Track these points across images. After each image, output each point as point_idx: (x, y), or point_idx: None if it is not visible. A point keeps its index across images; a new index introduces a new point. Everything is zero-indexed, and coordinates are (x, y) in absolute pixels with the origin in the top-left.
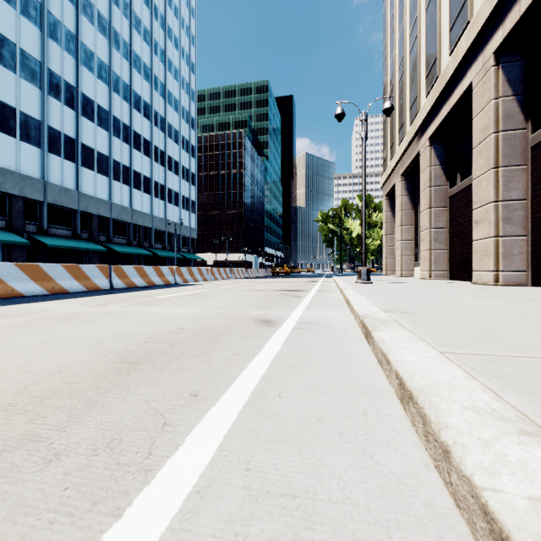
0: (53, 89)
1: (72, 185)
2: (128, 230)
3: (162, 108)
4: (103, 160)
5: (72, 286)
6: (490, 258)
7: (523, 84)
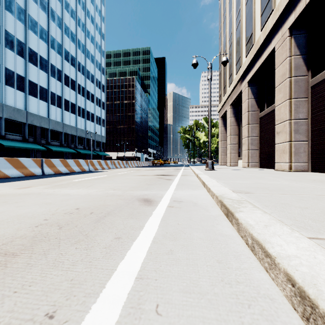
0: (9, 43)
1: (22, 107)
2: (60, 136)
3: (83, 60)
4: (44, 91)
5: (12, 173)
6: (286, 154)
7: (306, 48)
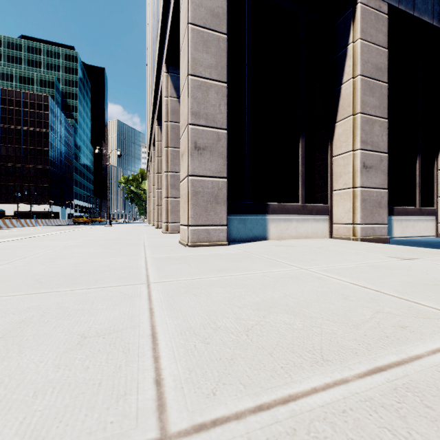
0: None
1: None
2: None
3: None
4: None
5: None
6: (152, 217)
7: None
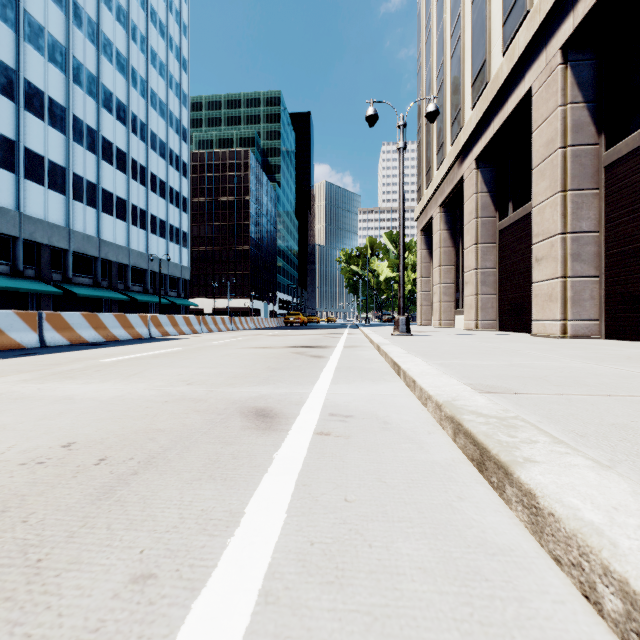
0: None
1: (10, 203)
2: (94, 267)
3: (143, 111)
4: (58, 172)
5: None
6: (557, 304)
7: (595, 89)
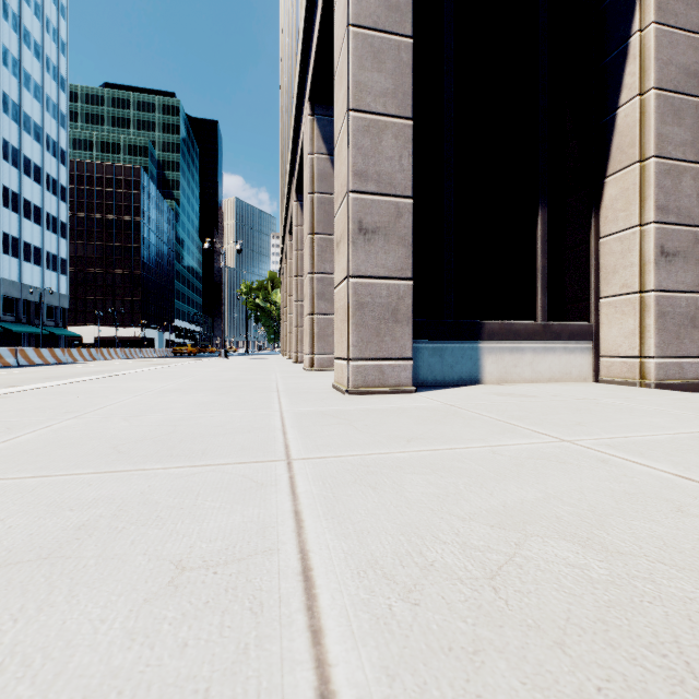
0: None
1: None
2: None
3: (15, 136)
4: None
5: None
6: (288, 344)
7: None
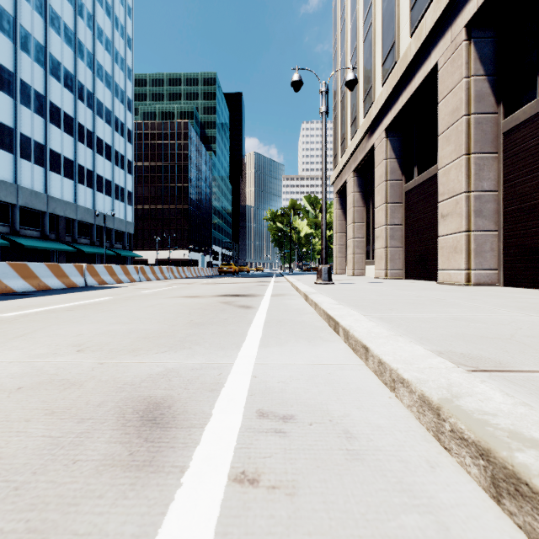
0: None
1: None
2: (42, 220)
3: (90, 81)
4: (5, 132)
5: None
6: (461, 255)
7: (495, 64)
